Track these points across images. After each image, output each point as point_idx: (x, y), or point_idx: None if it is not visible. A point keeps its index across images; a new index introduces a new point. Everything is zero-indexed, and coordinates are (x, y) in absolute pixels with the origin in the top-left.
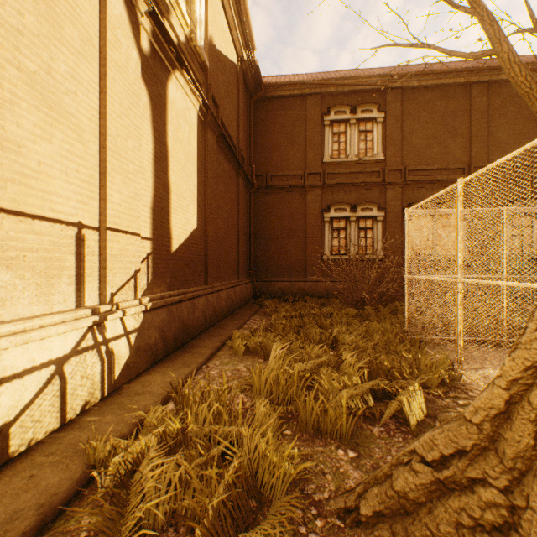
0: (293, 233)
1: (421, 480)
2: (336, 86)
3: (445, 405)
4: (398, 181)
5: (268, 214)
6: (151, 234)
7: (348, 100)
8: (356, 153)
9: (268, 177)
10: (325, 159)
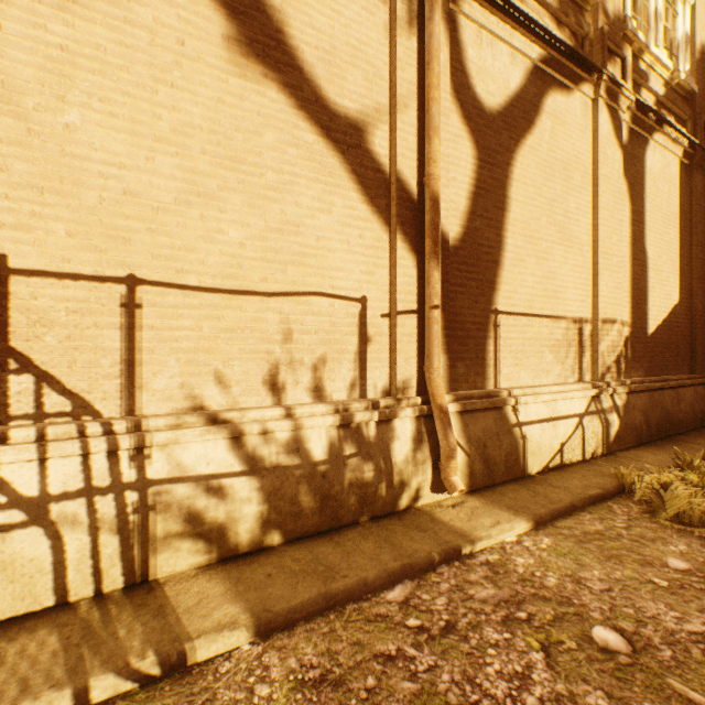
0: None
1: None
2: None
3: None
4: None
5: None
6: (628, 318)
7: None
8: None
9: None
10: None
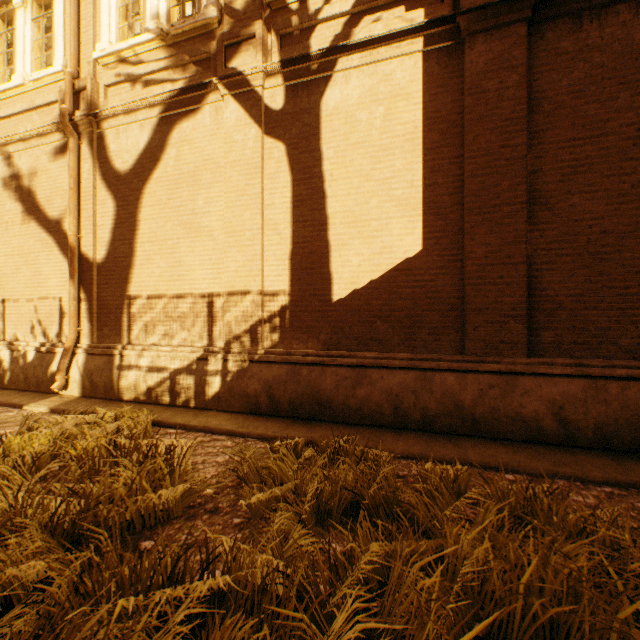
0: None
1: None
2: None
3: None
4: None
5: None
6: (289, 286)
7: None
8: None
9: None
10: None
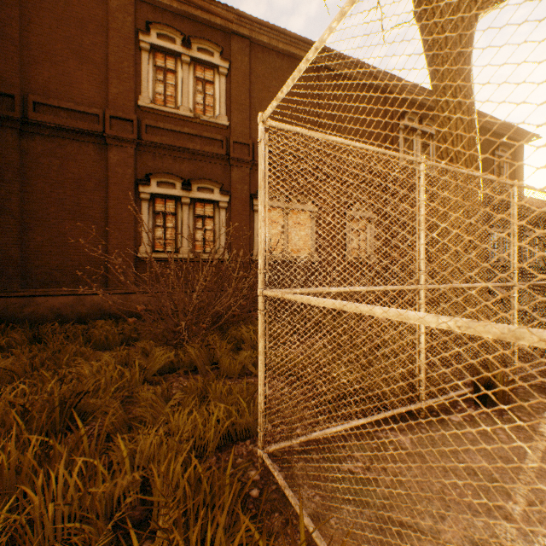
0: (83, 212)
1: None
2: None
3: None
4: (247, 159)
5: (27, 171)
6: None
7: (180, 25)
8: (191, 106)
9: (28, 103)
10: (143, 102)
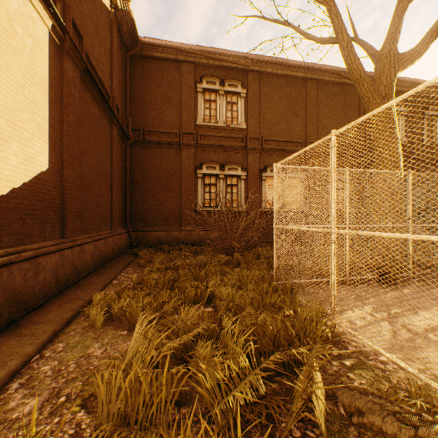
0: (169, 186)
1: None
2: (207, 59)
3: (336, 372)
4: (257, 148)
5: (144, 167)
6: None
7: (218, 73)
8: (224, 120)
9: (145, 132)
10: (199, 122)
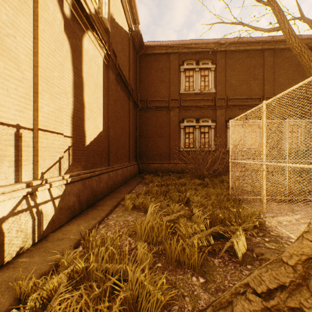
0: (162, 135)
1: (254, 307)
2: (187, 48)
3: (257, 242)
4: (223, 105)
5: (147, 123)
6: (71, 134)
7: (194, 57)
8: (199, 88)
9: (147, 101)
10: (181, 91)
